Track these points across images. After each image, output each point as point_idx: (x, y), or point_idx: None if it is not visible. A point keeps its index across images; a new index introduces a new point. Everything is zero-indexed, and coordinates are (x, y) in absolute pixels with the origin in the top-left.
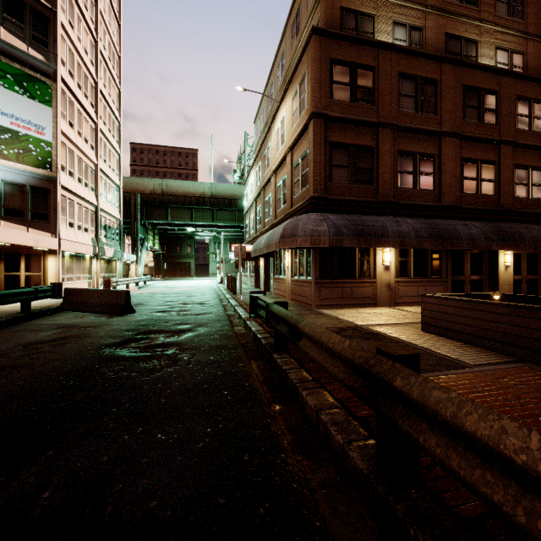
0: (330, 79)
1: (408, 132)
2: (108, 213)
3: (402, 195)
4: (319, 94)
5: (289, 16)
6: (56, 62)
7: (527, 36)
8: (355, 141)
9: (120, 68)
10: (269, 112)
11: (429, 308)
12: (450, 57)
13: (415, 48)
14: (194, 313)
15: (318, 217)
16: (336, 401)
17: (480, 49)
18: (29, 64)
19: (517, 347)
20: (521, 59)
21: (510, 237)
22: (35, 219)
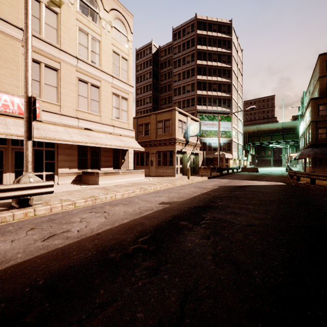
0: (318, 110)
1: None
2: (239, 144)
3: None
4: (313, 115)
5: (313, 72)
6: (232, 109)
7: None
8: None
9: (242, 91)
10: (309, 98)
11: None
12: None
13: None
14: (274, 173)
15: (310, 150)
16: None
17: None
18: (226, 113)
19: None
20: None
21: None
22: (228, 150)
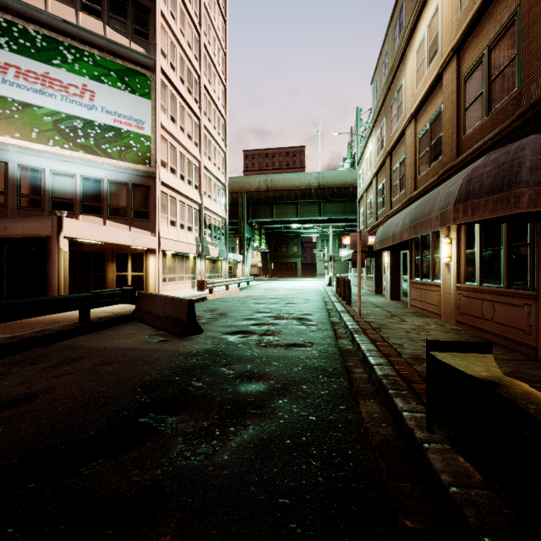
0: None
1: None
2: (213, 212)
3: None
4: None
5: None
6: (155, 52)
7: None
8: None
9: (225, 64)
10: (395, 51)
11: None
12: None
13: None
14: (284, 341)
15: None
16: None
17: None
18: (131, 60)
19: None
20: None
21: None
22: (137, 217)
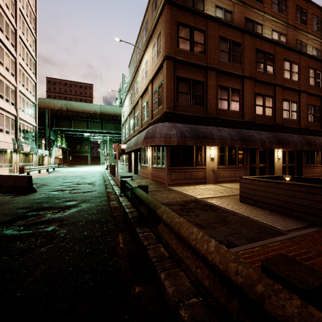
0: (177, 35)
1: (225, 74)
2: (26, 121)
3: (221, 114)
4: (170, 44)
5: None
6: None
7: (288, 25)
8: (193, 77)
9: (36, 23)
10: (137, 60)
11: (245, 186)
12: (248, 30)
13: (229, 22)
14: (83, 191)
15: (169, 125)
16: (193, 284)
17: (264, 29)
18: None
19: (310, 214)
20: (285, 38)
21: (282, 141)
22: None
